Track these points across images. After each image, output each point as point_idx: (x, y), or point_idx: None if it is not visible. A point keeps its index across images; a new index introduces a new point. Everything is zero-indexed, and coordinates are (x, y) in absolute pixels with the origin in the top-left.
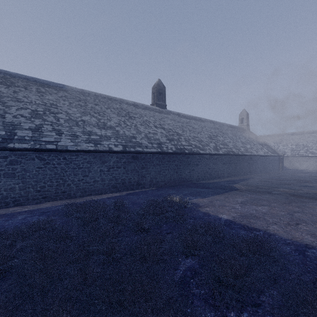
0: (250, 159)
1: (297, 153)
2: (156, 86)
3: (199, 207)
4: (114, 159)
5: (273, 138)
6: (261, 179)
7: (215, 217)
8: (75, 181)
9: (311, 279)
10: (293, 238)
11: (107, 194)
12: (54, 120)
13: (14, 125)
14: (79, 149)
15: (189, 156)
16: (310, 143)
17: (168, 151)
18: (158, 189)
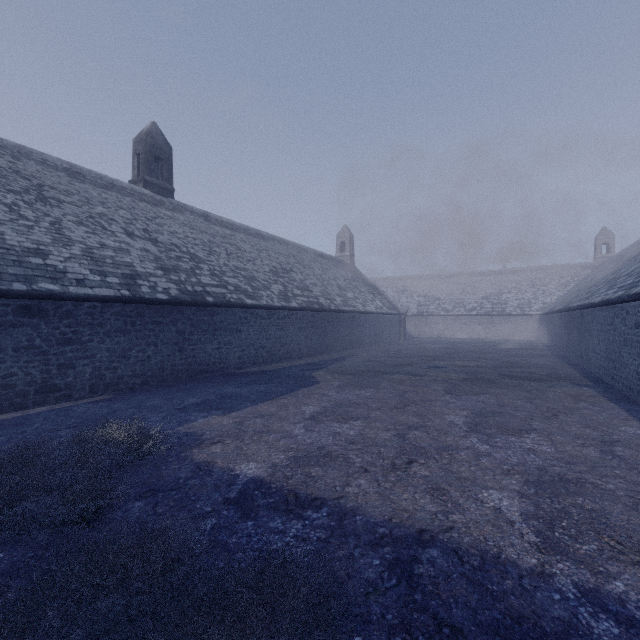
0: (353, 320)
1: (426, 310)
2: (143, 137)
3: (198, 445)
4: None
5: (393, 283)
6: (369, 356)
7: (223, 477)
8: None
9: None
10: (396, 514)
11: None
12: None
13: None
14: None
15: (219, 311)
16: (442, 294)
17: (154, 296)
18: (115, 400)
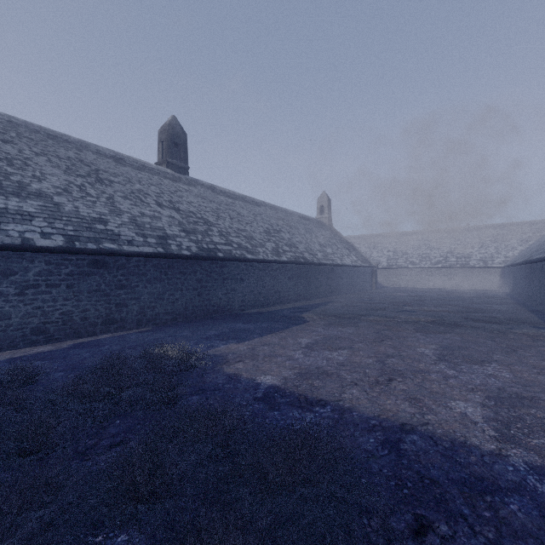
0: (332, 271)
1: (395, 263)
2: (166, 128)
3: (225, 363)
4: (40, 267)
5: (365, 240)
6: (346, 302)
7: (249, 384)
8: None
9: (409, 523)
10: (383, 413)
11: (16, 350)
12: None
13: None
14: None
15: (227, 264)
16: (410, 249)
17: (180, 252)
18: (155, 331)
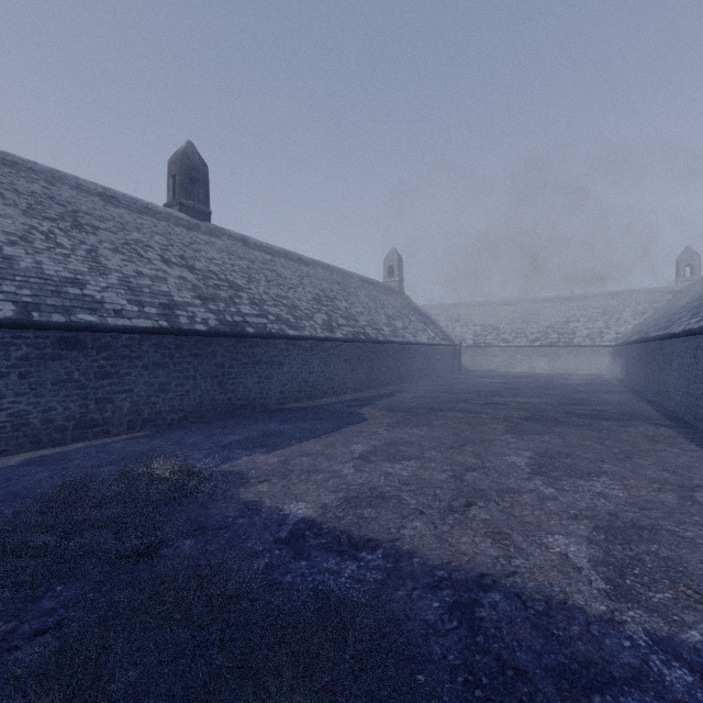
0: (402, 352)
1: (483, 340)
2: (179, 157)
3: (244, 484)
4: None
5: (446, 311)
6: (420, 392)
7: (272, 516)
8: None
9: None
10: (455, 558)
11: None
12: None
13: None
14: None
15: (259, 343)
16: (502, 322)
17: (192, 327)
18: (154, 436)
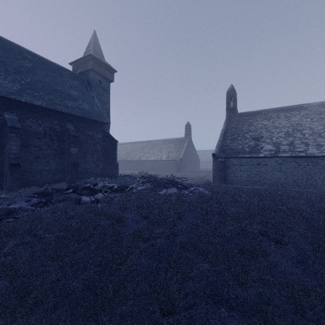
0: None
1: None
2: None
3: None
4: None
5: None
6: None
7: None
8: (320, 177)
9: None
10: None
11: None
12: (300, 135)
13: (278, 143)
14: (324, 155)
15: None
16: None
17: None
18: None
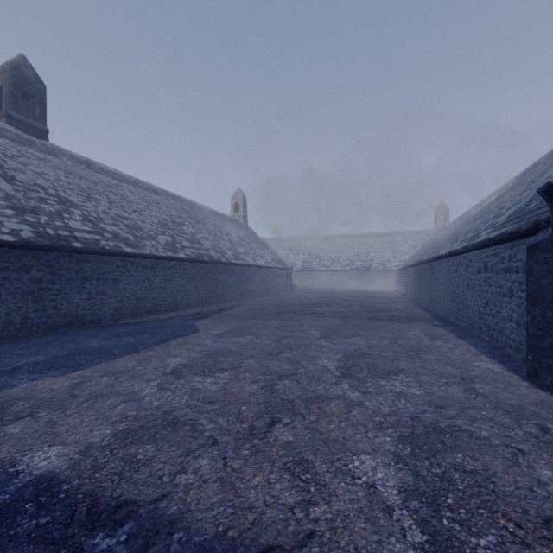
0: (243, 272)
1: (309, 265)
2: (7, 68)
3: None
4: None
5: (282, 243)
6: (256, 305)
7: None
8: None
9: None
10: (236, 519)
11: None
12: None
13: None
14: None
15: (90, 259)
16: (323, 252)
17: None
18: None
